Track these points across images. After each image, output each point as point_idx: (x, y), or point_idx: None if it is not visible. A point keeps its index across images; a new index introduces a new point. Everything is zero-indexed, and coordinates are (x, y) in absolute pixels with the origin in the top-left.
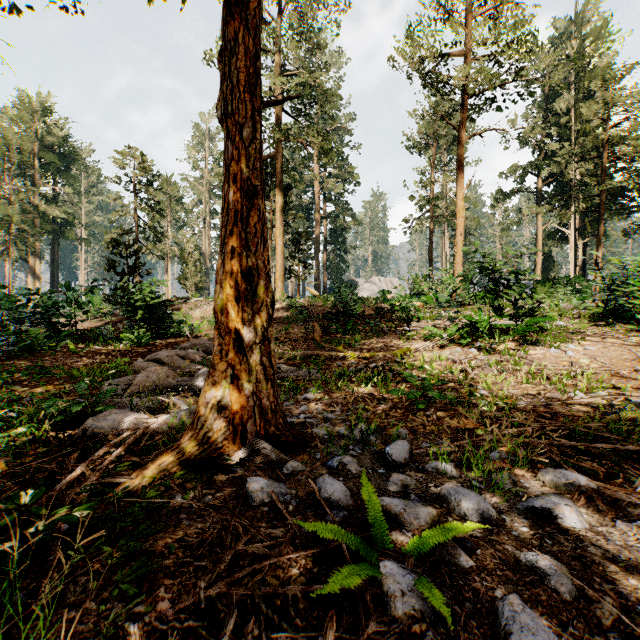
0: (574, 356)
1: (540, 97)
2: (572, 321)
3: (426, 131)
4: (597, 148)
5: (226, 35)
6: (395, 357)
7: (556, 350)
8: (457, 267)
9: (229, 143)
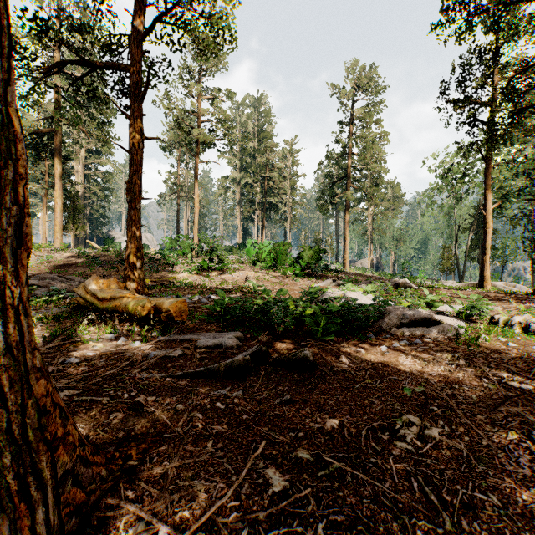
0: (235, 277)
1: (241, 136)
2: (238, 265)
3: (175, 139)
4: (263, 178)
5: (132, 180)
6: (169, 280)
7: (230, 275)
8: (195, 235)
9: (132, 210)
